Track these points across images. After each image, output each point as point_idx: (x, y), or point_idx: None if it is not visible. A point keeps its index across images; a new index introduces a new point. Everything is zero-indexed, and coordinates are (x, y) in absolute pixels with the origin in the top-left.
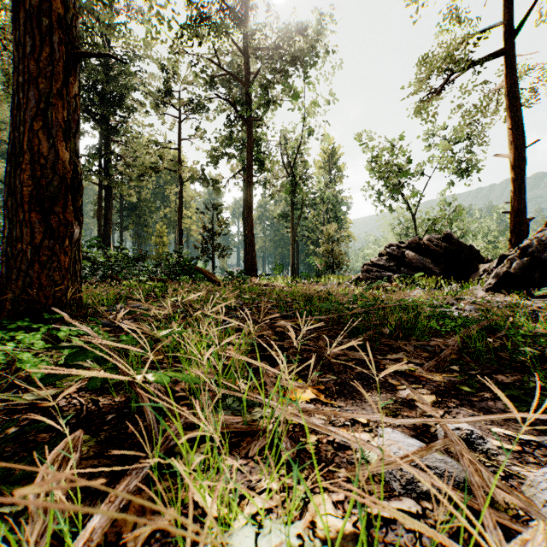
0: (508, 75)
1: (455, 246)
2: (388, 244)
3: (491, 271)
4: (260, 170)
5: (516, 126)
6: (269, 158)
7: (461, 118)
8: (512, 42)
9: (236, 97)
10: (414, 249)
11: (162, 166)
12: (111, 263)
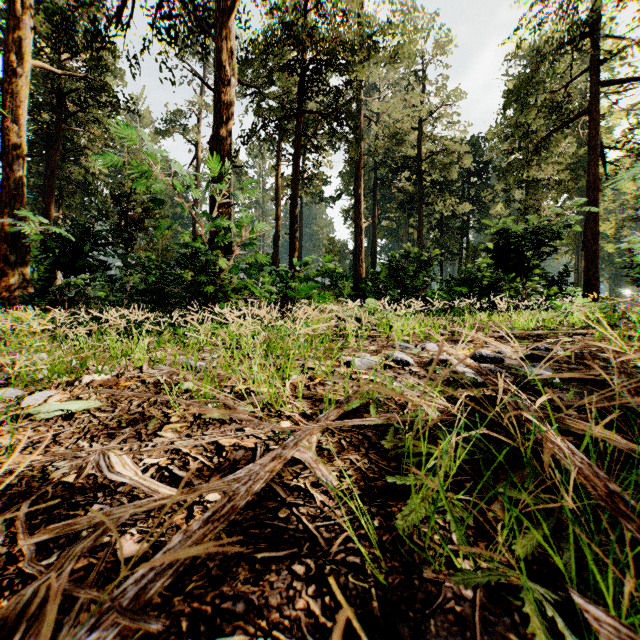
0: None
1: None
2: None
3: None
4: None
5: None
6: None
7: None
8: None
9: None
10: None
11: None
12: None
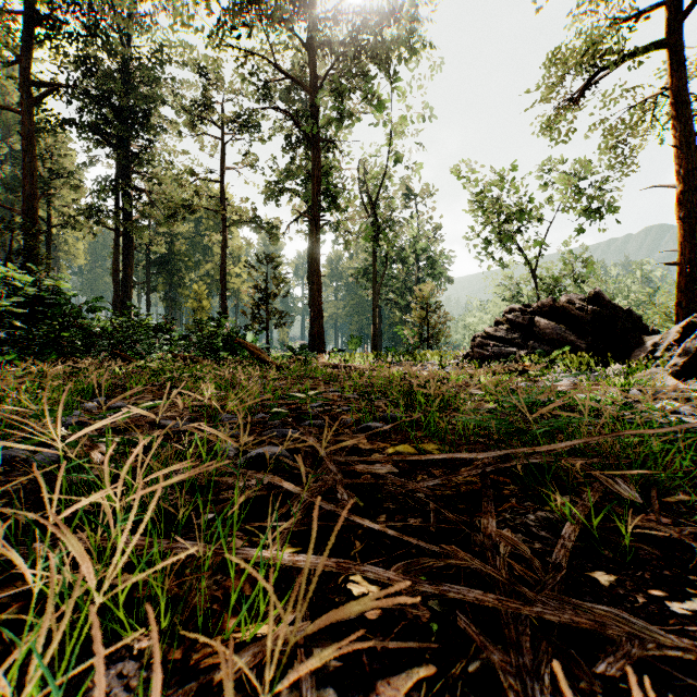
0: (675, 74)
1: (608, 310)
2: (508, 307)
3: (669, 345)
4: (330, 209)
5: (686, 145)
6: (343, 194)
7: (604, 137)
8: (680, 27)
9: (297, 108)
10: (546, 315)
11: (200, 205)
12: (119, 335)
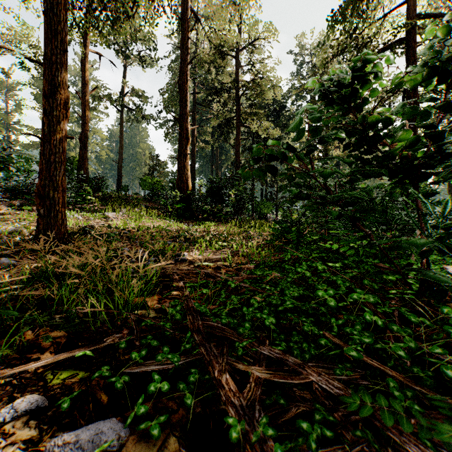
0: None
1: None
2: None
3: None
4: None
5: None
6: None
7: None
8: None
9: None
10: None
11: None
12: None
